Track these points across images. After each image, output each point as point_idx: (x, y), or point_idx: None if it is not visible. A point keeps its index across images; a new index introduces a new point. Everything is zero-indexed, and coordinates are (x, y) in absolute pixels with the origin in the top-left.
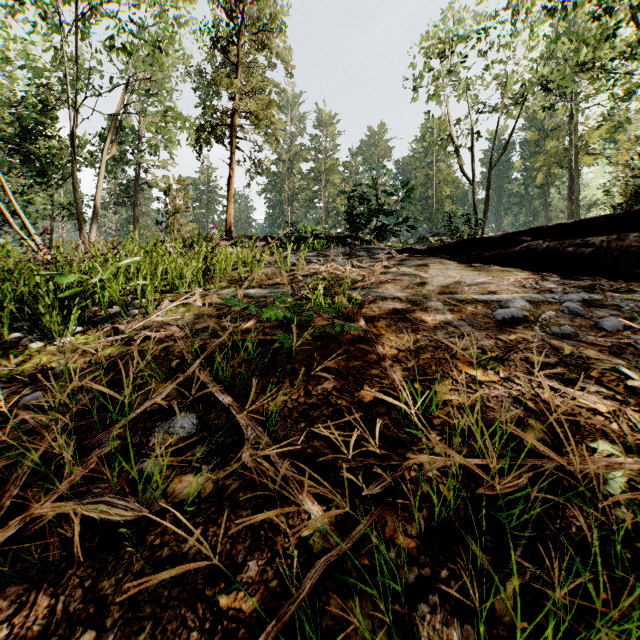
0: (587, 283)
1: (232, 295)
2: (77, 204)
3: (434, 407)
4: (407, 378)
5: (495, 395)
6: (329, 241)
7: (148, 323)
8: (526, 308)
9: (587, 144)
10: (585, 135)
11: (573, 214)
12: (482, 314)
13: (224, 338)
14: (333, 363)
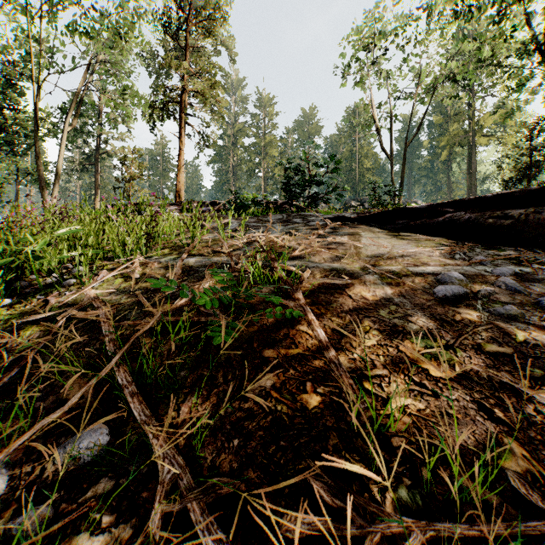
0: (514, 255)
1: (172, 264)
2: (39, 170)
3: (391, 421)
4: (354, 373)
5: (455, 398)
6: (268, 208)
7: (81, 296)
8: (463, 283)
9: (482, 127)
10: (481, 120)
11: (471, 185)
12: (421, 289)
13: (150, 325)
14: (272, 351)
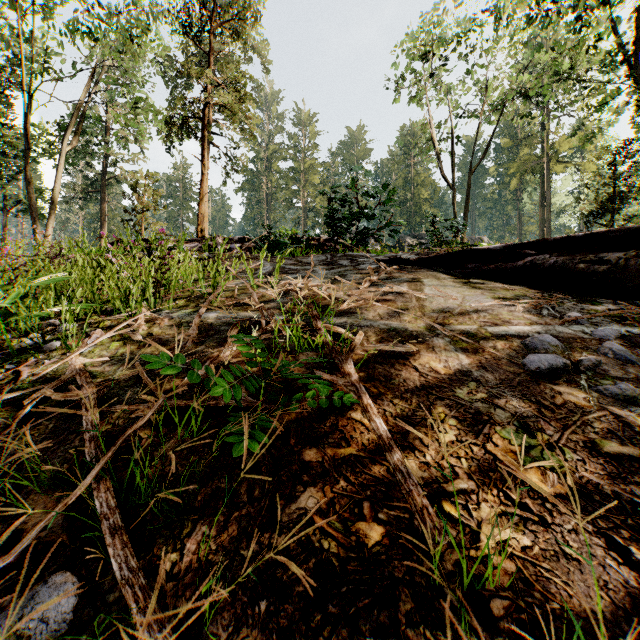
0: (616, 311)
1: (187, 320)
2: (30, 198)
3: (489, 573)
4: (429, 488)
5: (572, 528)
6: (308, 246)
7: (64, 366)
8: (559, 349)
9: (558, 152)
10: (556, 143)
11: (545, 220)
12: (506, 358)
13: (146, 419)
14: (315, 452)
